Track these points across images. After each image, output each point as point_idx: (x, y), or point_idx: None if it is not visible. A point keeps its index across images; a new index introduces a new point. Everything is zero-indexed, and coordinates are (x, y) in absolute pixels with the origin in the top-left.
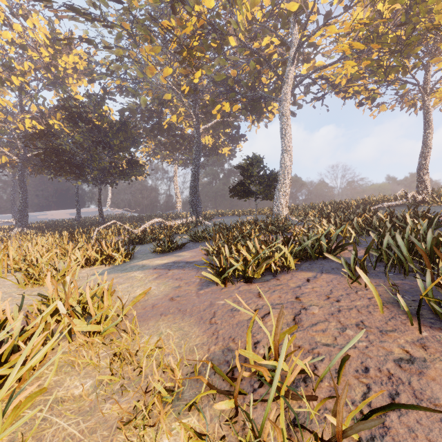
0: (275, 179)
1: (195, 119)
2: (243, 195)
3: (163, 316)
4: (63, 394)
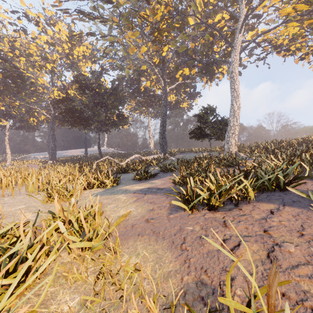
0: (226, 123)
1: (163, 82)
2: (200, 137)
3: (140, 236)
4: (55, 308)
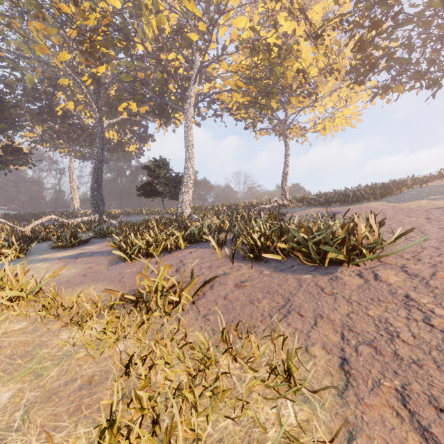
0: (180, 181)
1: (97, 112)
2: (150, 195)
3: (79, 285)
4: (4, 331)
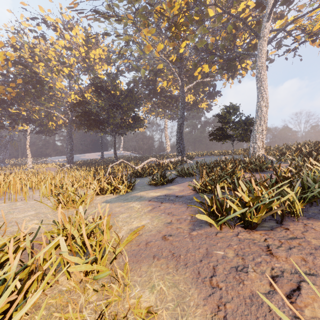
0: (251, 123)
1: (180, 81)
2: (221, 138)
3: (155, 260)
4: None
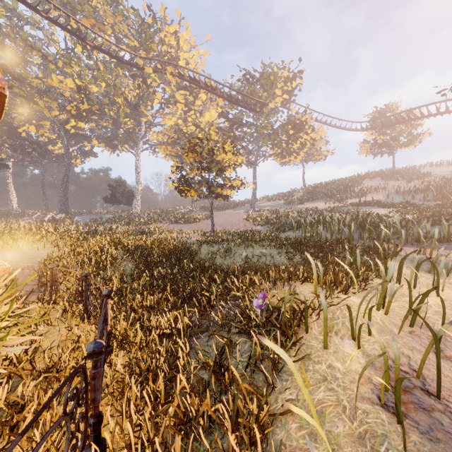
0: (133, 195)
1: (66, 142)
2: (114, 202)
3: None
4: None
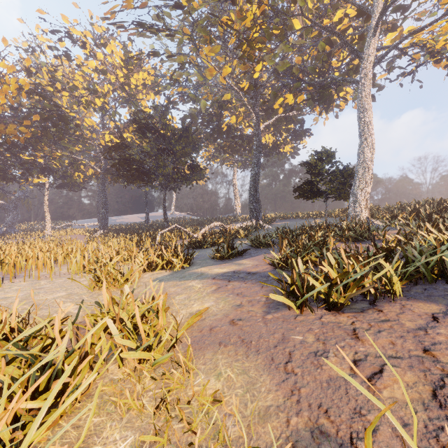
0: (351, 175)
1: (255, 117)
2: (310, 196)
3: (222, 346)
4: None
